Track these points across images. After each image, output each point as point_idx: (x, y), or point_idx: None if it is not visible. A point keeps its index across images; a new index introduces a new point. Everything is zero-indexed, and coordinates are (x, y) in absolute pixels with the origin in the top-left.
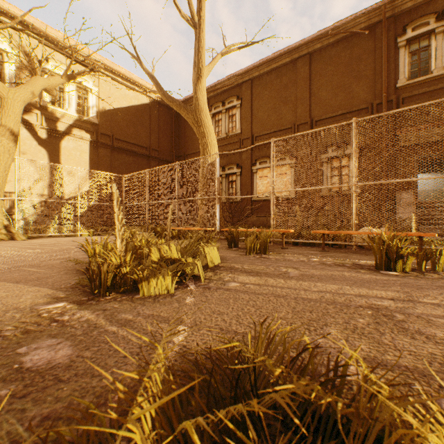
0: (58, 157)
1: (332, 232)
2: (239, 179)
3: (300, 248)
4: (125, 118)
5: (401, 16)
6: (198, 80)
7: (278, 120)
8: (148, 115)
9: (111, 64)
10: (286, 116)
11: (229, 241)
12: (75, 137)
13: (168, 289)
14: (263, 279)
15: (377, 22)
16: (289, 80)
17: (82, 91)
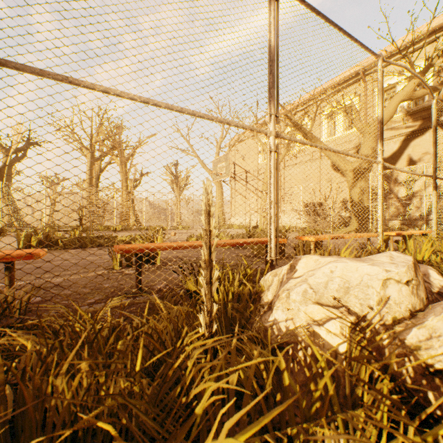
0: None
1: None
2: None
3: None
4: None
5: None
6: None
7: None
8: None
9: None
10: None
11: None
12: None
13: None
14: None
15: None
16: None
17: None
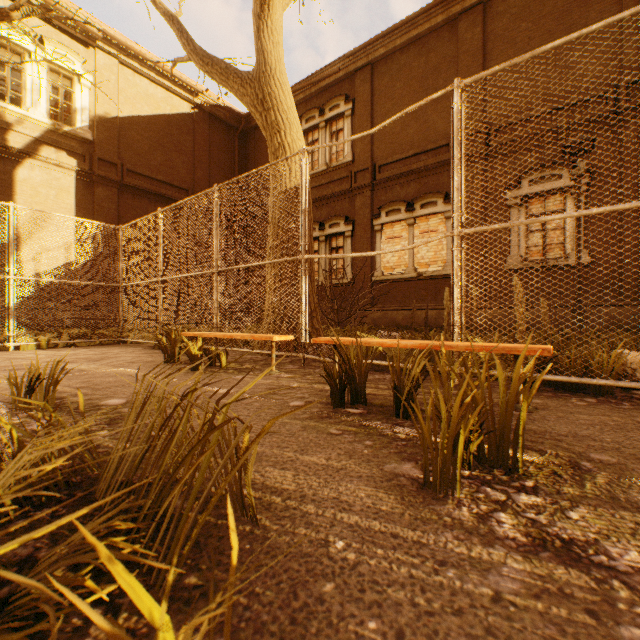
0: (10, 197)
1: None
2: (350, 243)
3: (573, 405)
4: (148, 136)
5: None
6: (262, 5)
7: (422, 133)
8: (191, 134)
9: (119, 35)
10: (436, 124)
11: (334, 382)
12: (47, 163)
13: None
14: None
15: None
16: (443, 57)
17: (62, 78)
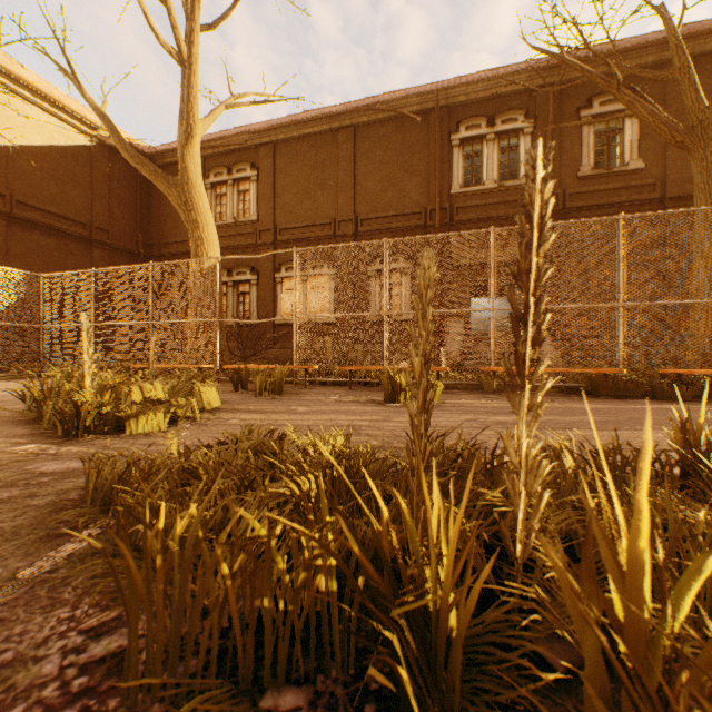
0: None
1: (359, 368)
2: (256, 290)
3: (327, 388)
4: (40, 167)
5: (455, 109)
6: (187, 141)
7: (313, 210)
8: (89, 167)
9: (7, 61)
10: (323, 206)
11: (235, 381)
12: None
13: (161, 427)
14: (268, 416)
15: (431, 109)
16: (328, 156)
17: None
